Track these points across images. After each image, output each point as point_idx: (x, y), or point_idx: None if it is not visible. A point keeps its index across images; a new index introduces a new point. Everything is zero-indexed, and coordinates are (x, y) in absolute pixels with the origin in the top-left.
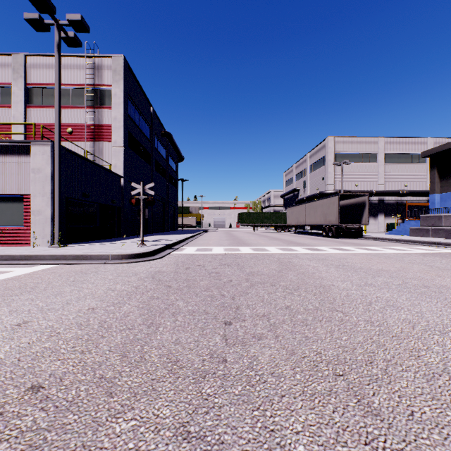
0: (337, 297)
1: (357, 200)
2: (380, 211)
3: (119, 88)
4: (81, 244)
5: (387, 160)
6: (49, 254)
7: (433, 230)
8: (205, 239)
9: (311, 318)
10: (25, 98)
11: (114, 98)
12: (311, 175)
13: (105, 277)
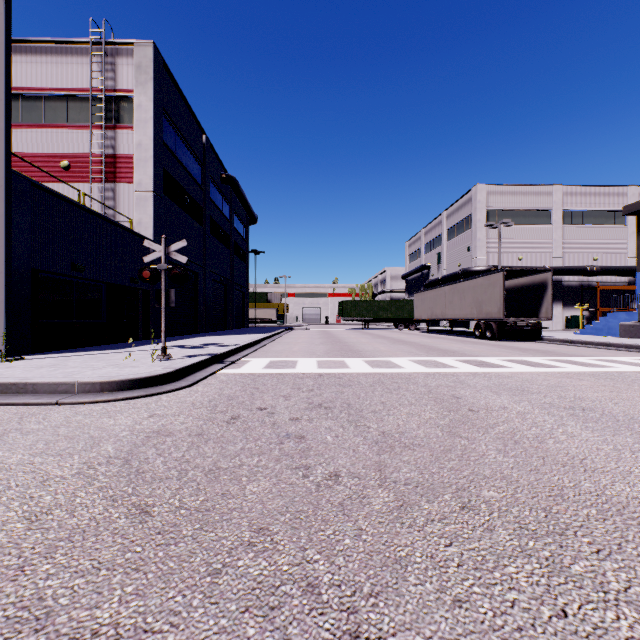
0: None
1: (532, 279)
2: (557, 299)
3: (146, 95)
4: (59, 353)
5: (567, 220)
6: None
7: None
8: (287, 343)
9: None
10: None
11: (138, 111)
12: (450, 245)
13: None
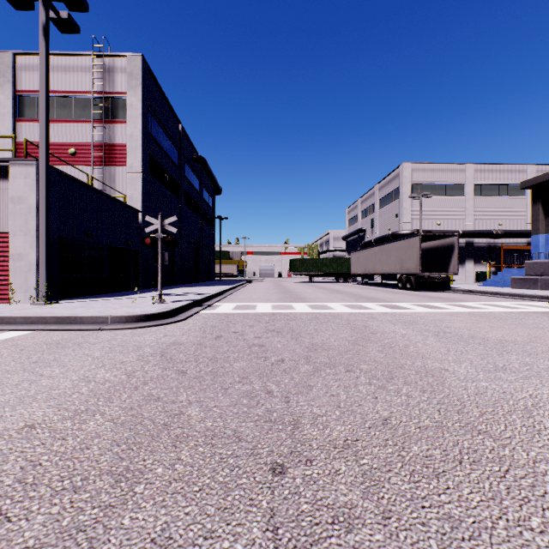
0: (465, 397)
1: (443, 242)
2: (468, 257)
3: (136, 96)
4: (79, 299)
5: (477, 192)
6: (22, 316)
7: (542, 280)
8: (247, 293)
9: (440, 455)
10: (13, 109)
11: (130, 109)
12: (381, 212)
13: (88, 355)
